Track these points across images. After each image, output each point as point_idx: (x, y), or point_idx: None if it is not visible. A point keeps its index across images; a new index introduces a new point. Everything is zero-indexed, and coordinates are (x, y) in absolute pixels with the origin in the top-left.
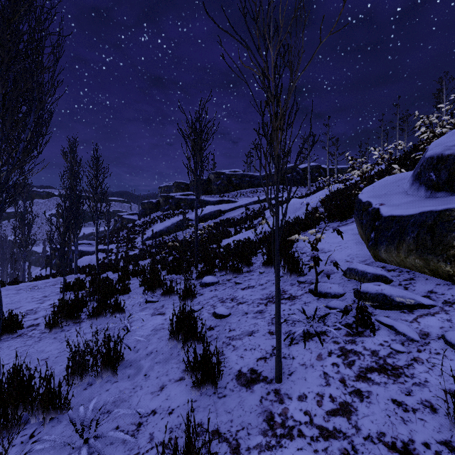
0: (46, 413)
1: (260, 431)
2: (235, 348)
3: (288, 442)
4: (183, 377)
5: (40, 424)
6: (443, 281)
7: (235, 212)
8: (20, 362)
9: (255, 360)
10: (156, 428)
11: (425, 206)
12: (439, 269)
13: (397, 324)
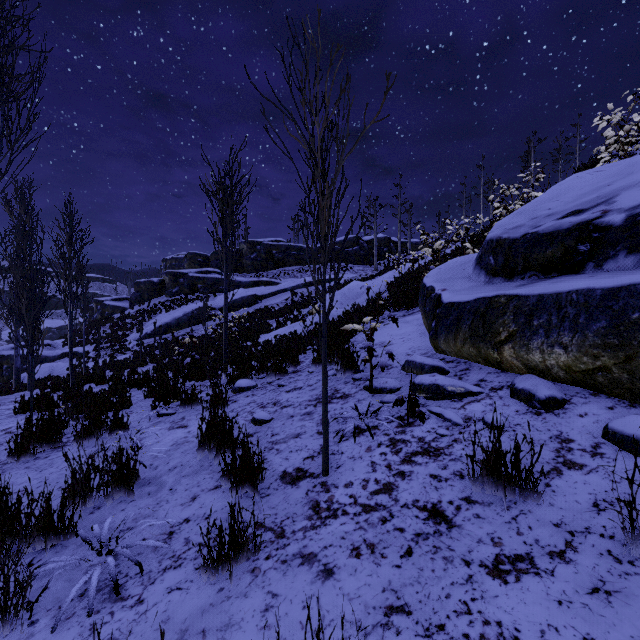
0: (47, 538)
1: (306, 517)
2: (279, 452)
3: (333, 521)
4: (218, 486)
5: (38, 552)
6: (495, 370)
7: (277, 299)
8: None
9: (302, 459)
10: (191, 533)
11: (481, 292)
12: (489, 356)
13: (445, 411)
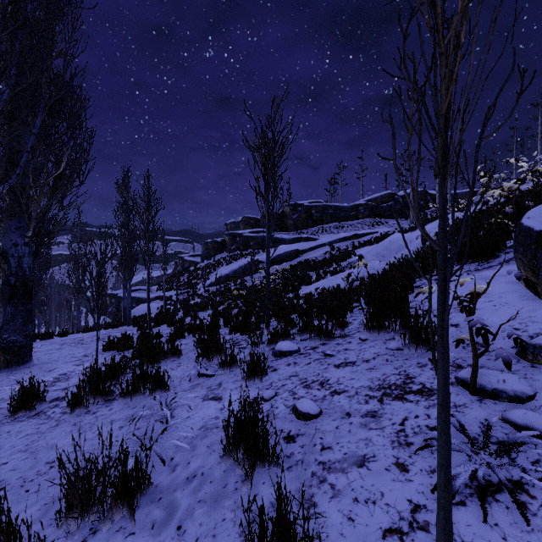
0: None
1: None
2: (336, 493)
3: None
4: None
5: None
6: None
7: (316, 253)
8: (20, 462)
9: (379, 532)
10: None
11: None
12: None
13: None
